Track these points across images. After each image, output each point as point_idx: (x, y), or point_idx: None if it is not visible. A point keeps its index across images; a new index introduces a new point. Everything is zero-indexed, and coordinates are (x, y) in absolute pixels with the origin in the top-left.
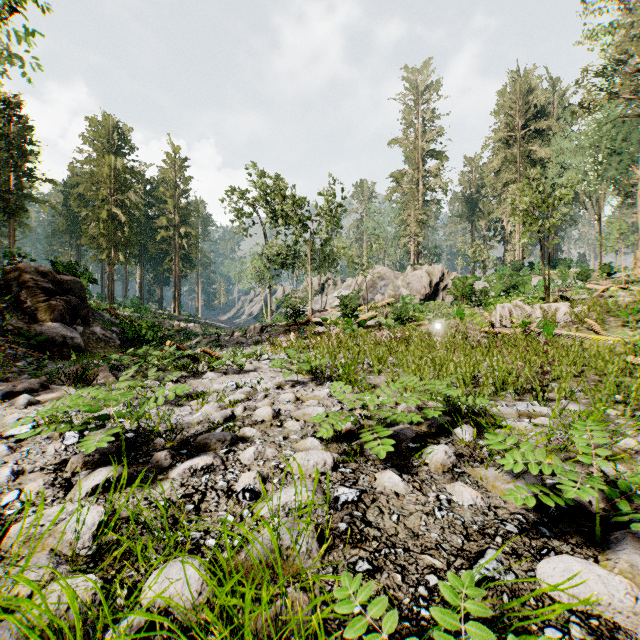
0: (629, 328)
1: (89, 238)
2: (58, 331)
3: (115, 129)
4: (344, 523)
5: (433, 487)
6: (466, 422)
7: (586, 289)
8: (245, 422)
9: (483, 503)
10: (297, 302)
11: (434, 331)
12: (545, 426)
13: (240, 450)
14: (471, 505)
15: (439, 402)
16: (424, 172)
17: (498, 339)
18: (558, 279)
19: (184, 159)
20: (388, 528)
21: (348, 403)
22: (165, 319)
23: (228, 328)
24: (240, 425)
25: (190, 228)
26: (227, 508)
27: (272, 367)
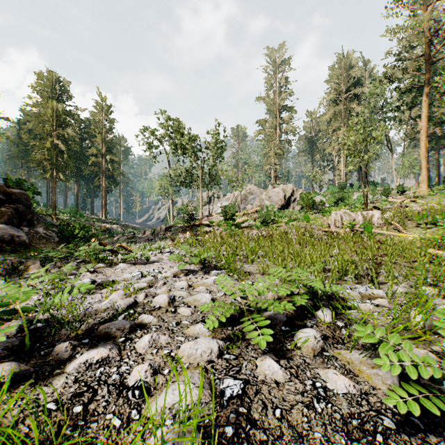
0: (421, 228)
1: (37, 162)
2: (8, 231)
3: (57, 82)
4: (230, 427)
5: (308, 373)
6: (323, 304)
7: (388, 202)
8: (145, 308)
9: (355, 391)
10: (191, 210)
11: (289, 230)
12: (383, 306)
13: (137, 337)
14: (345, 394)
15: (304, 290)
16: (280, 120)
17: (335, 236)
18: (369, 195)
19: (109, 106)
20: (273, 427)
21: (230, 289)
22: (95, 222)
23: (142, 228)
24: (140, 312)
25: (114, 156)
26: (115, 409)
27: (170, 259)
